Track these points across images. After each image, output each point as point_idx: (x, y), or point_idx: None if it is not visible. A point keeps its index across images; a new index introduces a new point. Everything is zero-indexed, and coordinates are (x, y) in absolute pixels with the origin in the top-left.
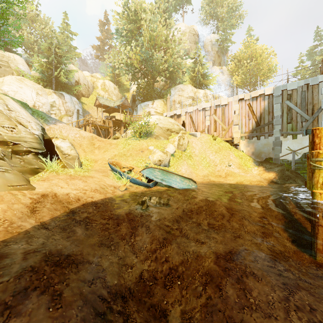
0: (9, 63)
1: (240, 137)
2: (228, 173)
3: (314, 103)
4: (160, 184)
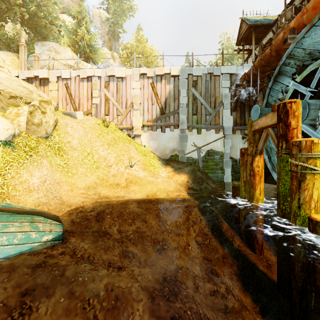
0: None
1: (142, 126)
2: (131, 179)
3: (216, 95)
4: None
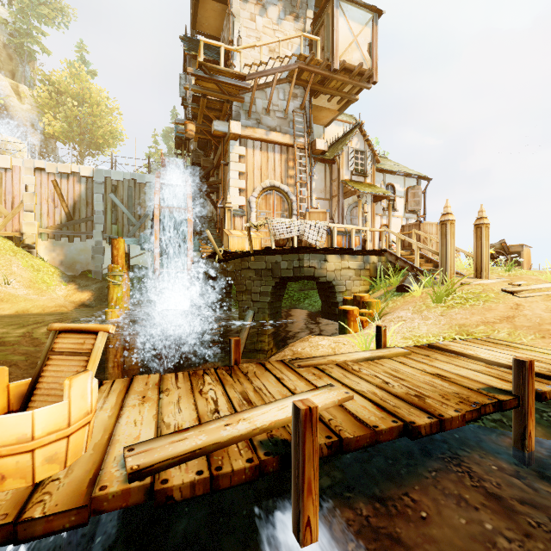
0: None
1: (39, 233)
2: (3, 297)
3: (141, 205)
4: None
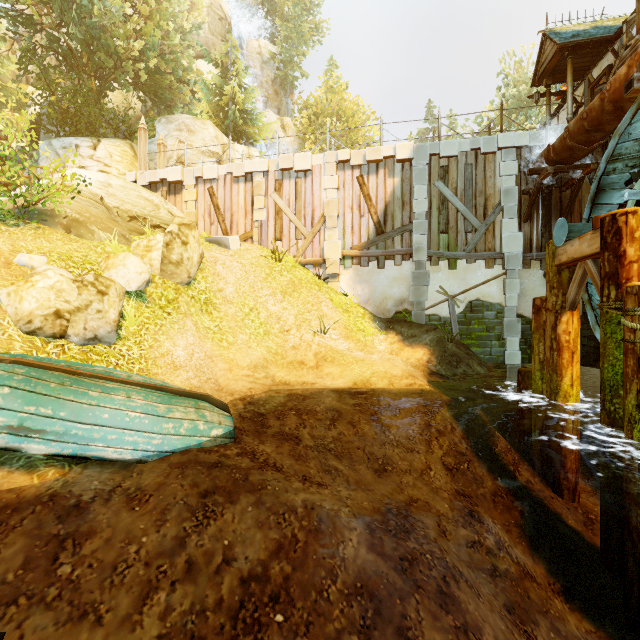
0: None
1: (342, 257)
2: (325, 353)
3: (487, 193)
4: (17, 452)
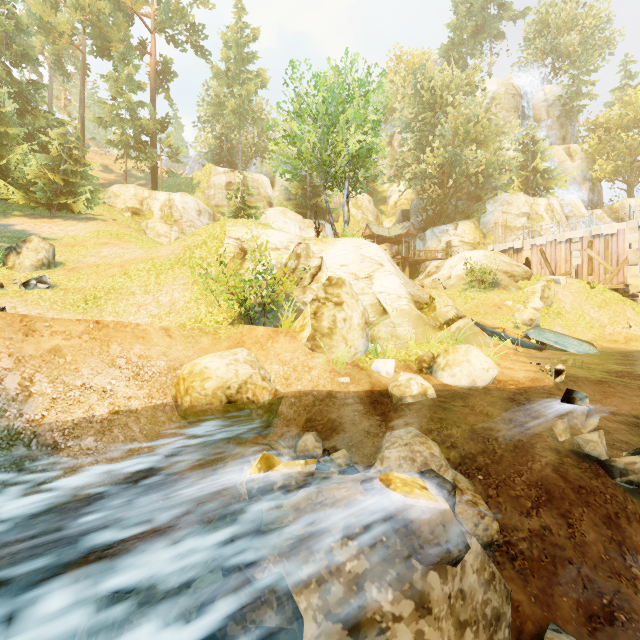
0: (259, 189)
1: None
2: (630, 337)
3: None
4: (549, 348)
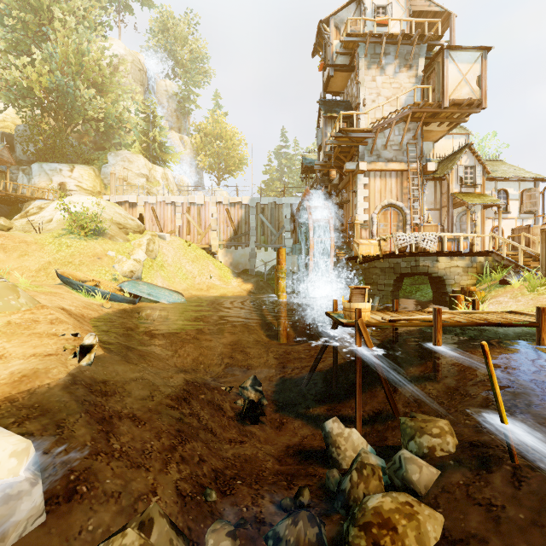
0: None
1: (219, 244)
2: (210, 285)
3: (280, 220)
4: (144, 300)
